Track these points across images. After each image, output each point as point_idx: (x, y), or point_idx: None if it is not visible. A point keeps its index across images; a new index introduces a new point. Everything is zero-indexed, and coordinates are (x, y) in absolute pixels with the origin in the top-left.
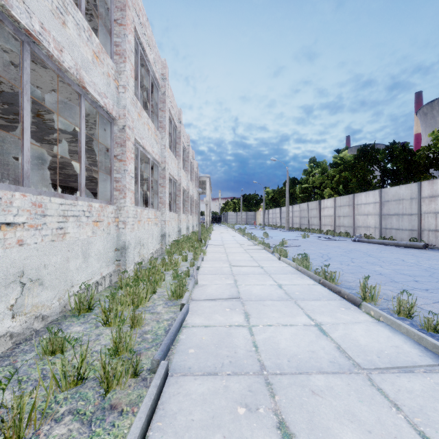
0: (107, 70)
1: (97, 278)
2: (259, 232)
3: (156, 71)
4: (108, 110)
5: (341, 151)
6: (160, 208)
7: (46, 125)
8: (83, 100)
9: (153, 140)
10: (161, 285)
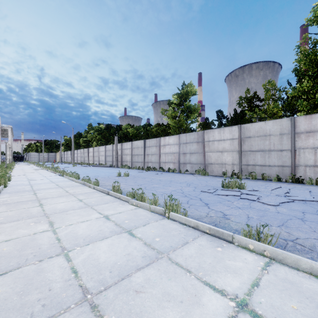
0: None
1: None
2: None
3: None
4: None
5: (101, 124)
6: None
7: None
8: None
9: None
10: None
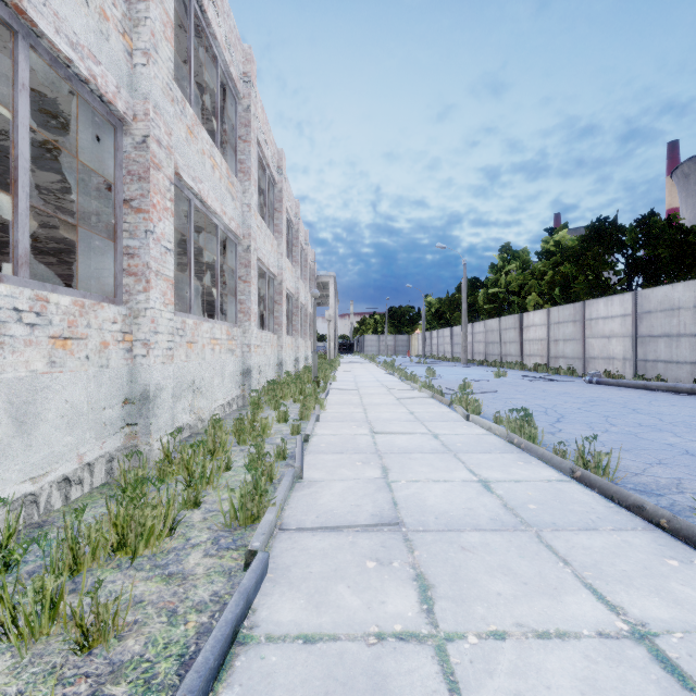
0: (99, 1)
1: (67, 470)
2: (418, 367)
3: (232, 63)
4: (101, 93)
5: (557, 231)
6: (240, 321)
7: (0, 149)
8: (23, 46)
9: (224, 190)
10: (220, 482)
